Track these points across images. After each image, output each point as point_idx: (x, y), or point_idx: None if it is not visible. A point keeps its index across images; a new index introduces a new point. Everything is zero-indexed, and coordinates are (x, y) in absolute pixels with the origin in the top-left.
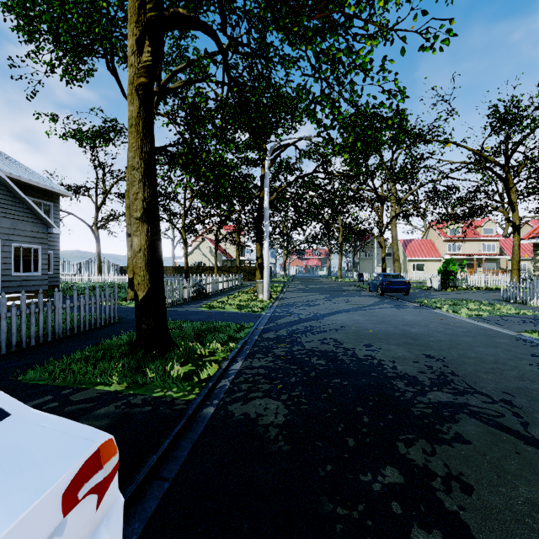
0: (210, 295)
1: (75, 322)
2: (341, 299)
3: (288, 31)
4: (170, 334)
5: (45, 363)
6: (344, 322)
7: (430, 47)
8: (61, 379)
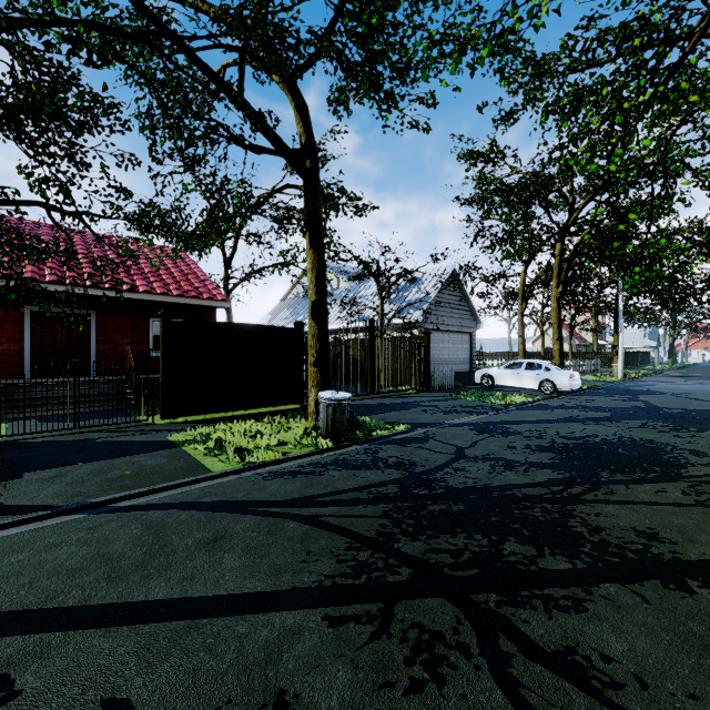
0: None
1: None
2: (700, 381)
3: (617, 269)
4: None
5: None
6: (669, 387)
7: (686, 269)
8: None
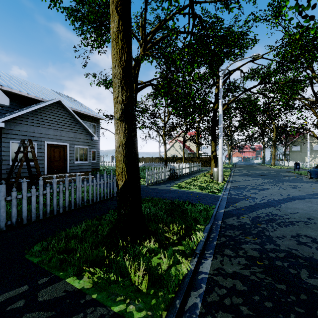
0: (179, 176)
1: (90, 196)
2: (286, 184)
3: None
4: (144, 219)
5: (52, 235)
6: (307, 212)
7: None
8: (47, 261)
